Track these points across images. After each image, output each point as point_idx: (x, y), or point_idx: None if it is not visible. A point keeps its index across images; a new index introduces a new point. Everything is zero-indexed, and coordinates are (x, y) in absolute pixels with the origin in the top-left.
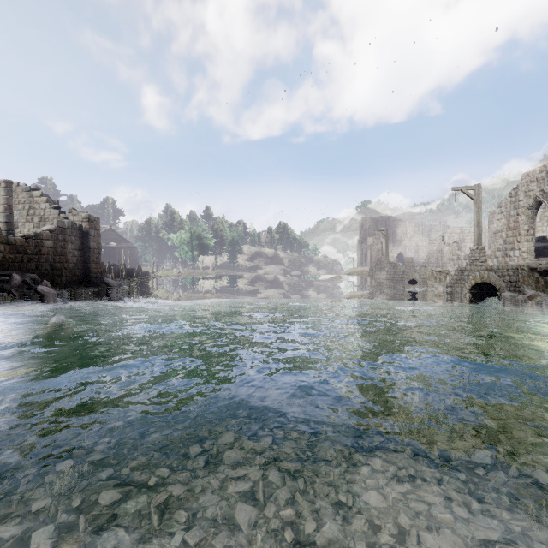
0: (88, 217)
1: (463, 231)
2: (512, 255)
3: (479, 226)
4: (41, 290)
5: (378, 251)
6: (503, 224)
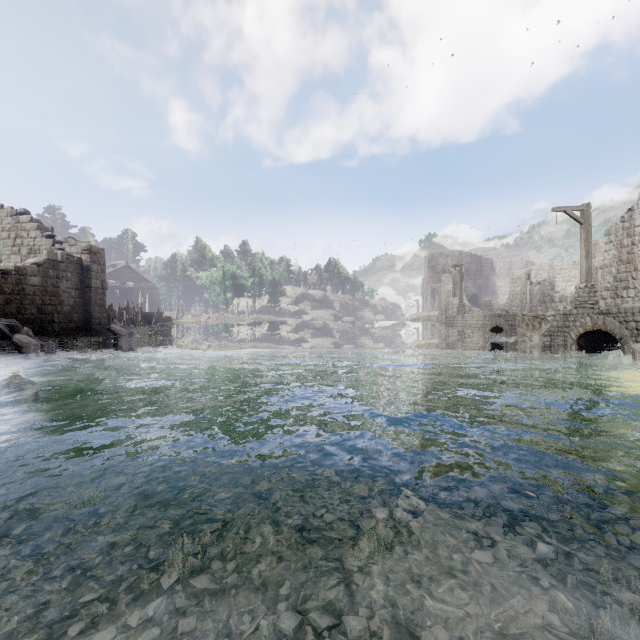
0: (89, 247)
1: (554, 268)
2: (625, 296)
3: (588, 257)
4: (18, 340)
5: (449, 292)
6: (612, 257)
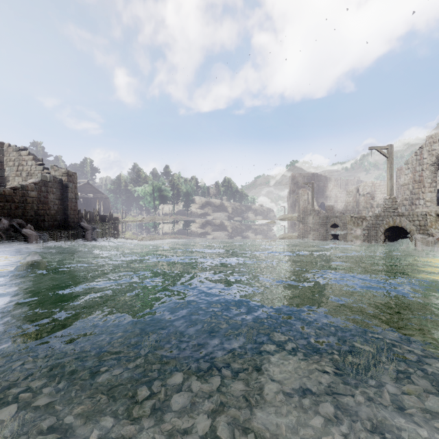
0: (67, 172)
1: (374, 184)
2: (417, 204)
3: (391, 179)
4: (25, 233)
5: (305, 200)
6: (409, 178)
